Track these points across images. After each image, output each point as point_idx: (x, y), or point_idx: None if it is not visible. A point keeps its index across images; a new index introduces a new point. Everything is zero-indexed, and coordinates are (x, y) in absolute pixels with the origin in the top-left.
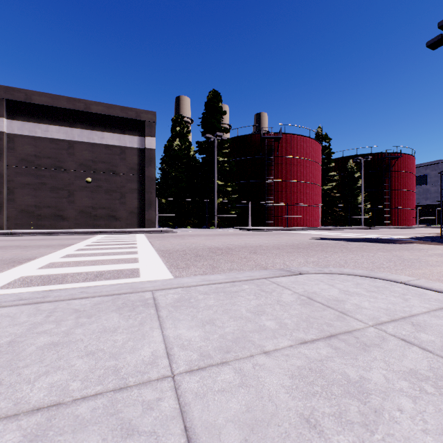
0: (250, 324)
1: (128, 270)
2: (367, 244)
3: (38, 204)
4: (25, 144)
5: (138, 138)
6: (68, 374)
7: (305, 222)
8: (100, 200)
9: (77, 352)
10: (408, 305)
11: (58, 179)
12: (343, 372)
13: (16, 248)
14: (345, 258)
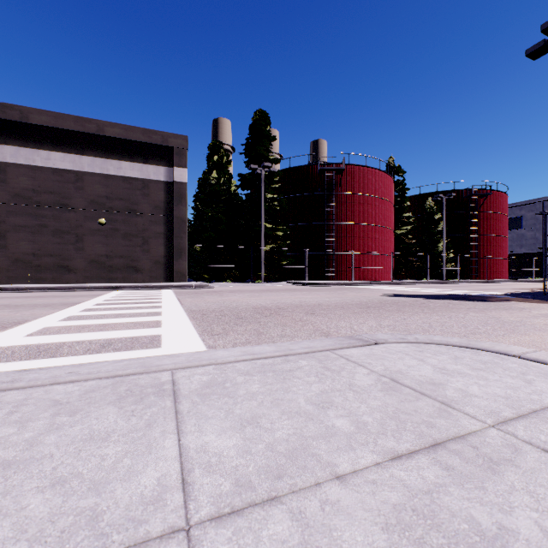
0: (312, 424)
1: (146, 337)
2: (453, 302)
3: (37, 252)
4: (21, 175)
5: (164, 169)
6: (10, 528)
7: (374, 275)
8: (116, 247)
9: (37, 480)
10: (534, 391)
11: (63, 220)
12: (469, 517)
13: (3, 308)
14: (428, 320)
